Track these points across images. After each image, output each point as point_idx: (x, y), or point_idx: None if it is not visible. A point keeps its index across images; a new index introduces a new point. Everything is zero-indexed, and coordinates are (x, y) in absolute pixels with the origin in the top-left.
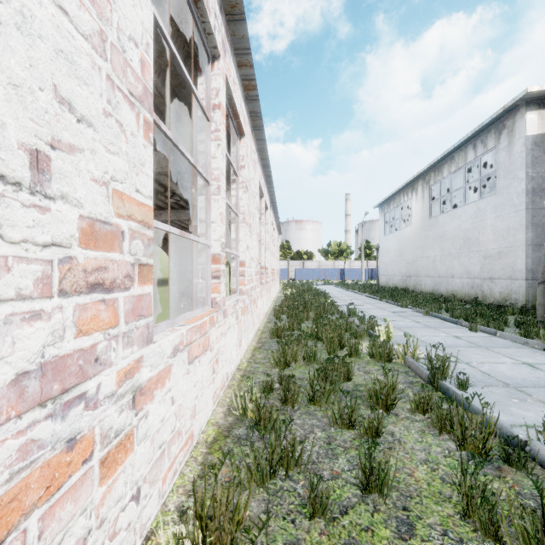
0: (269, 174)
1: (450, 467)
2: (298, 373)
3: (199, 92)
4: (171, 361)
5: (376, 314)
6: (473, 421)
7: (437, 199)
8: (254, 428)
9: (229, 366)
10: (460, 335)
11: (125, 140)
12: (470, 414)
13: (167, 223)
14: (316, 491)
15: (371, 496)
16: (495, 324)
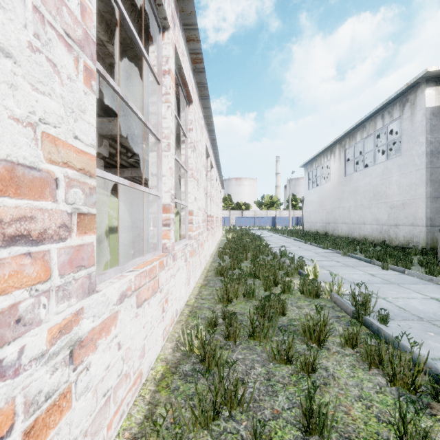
0: (214, 138)
1: (383, 405)
2: (239, 308)
3: (151, 59)
4: (118, 308)
5: (303, 255)
6: (401, 358)
7: (351, 160)
8: (199, 364)
9: (178, 303)
10: (374, 272)
11: (60, 82)
12: (399, 352)
13: (129, 179)
14: (258, 433)
15: (312, 438)
16: (403, 263)
